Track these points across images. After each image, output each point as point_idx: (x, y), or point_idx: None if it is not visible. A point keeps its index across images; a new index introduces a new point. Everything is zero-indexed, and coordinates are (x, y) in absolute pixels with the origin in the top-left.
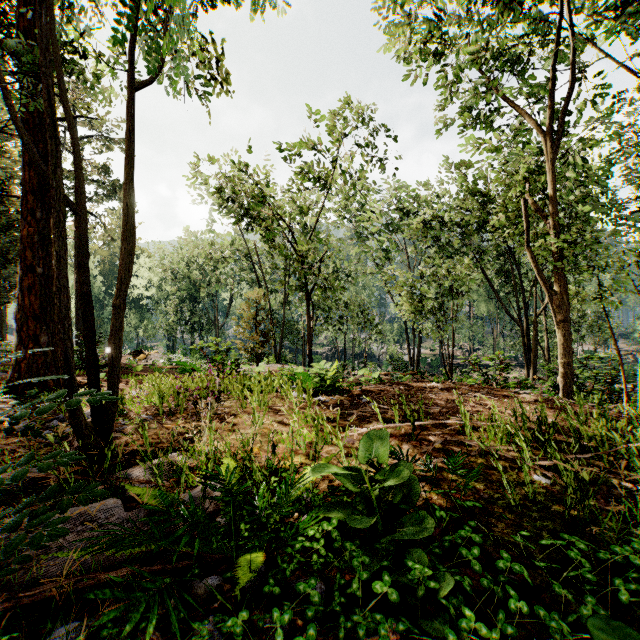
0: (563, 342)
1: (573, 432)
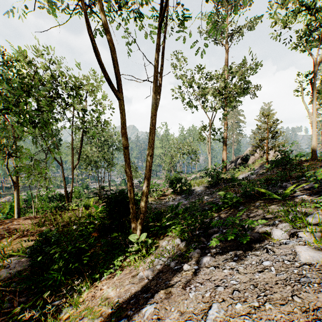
0: (17, 197)
1: (49, 220)
